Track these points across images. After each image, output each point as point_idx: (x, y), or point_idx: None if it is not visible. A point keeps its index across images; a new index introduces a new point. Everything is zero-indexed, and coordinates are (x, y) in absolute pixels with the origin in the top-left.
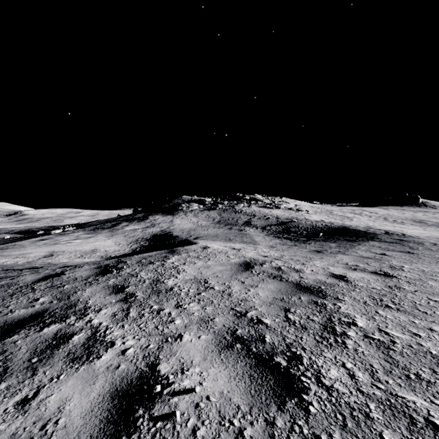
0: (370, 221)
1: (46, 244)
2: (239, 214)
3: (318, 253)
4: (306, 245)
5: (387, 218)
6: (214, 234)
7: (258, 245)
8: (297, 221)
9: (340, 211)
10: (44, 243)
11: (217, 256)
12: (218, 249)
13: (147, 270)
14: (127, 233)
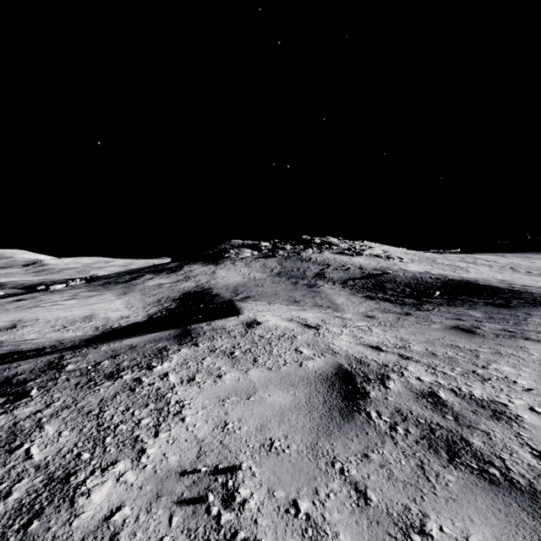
0: (495, 273)
1: (20, 307)
2: (306, 263)
3: (471, 335)
4: (426, 313)
5: (515, 268)
6: (272, 293)
7: (343, 312)
8: (392, 273)
9: (446, 259)
10: (17, 306)
11: (274, 351)
12: (276, 328)
13: (75, 411)
14: (148, 290)
